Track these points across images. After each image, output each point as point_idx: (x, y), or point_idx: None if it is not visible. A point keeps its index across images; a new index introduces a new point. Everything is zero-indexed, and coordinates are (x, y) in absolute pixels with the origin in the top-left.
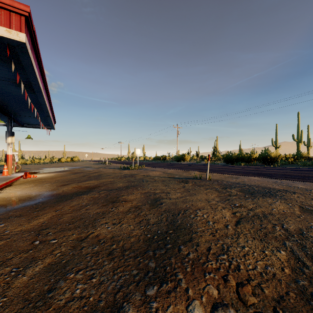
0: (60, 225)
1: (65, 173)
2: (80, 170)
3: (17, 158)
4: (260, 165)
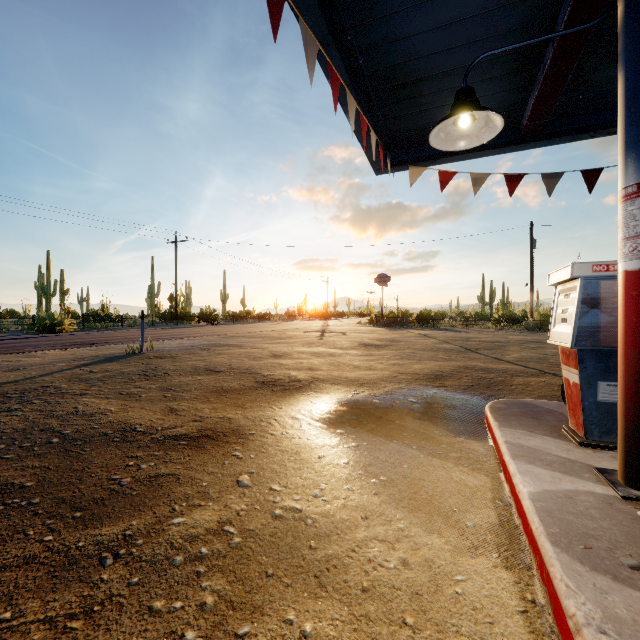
0: (357, 368)
1: None
2: None
3: None
4: None
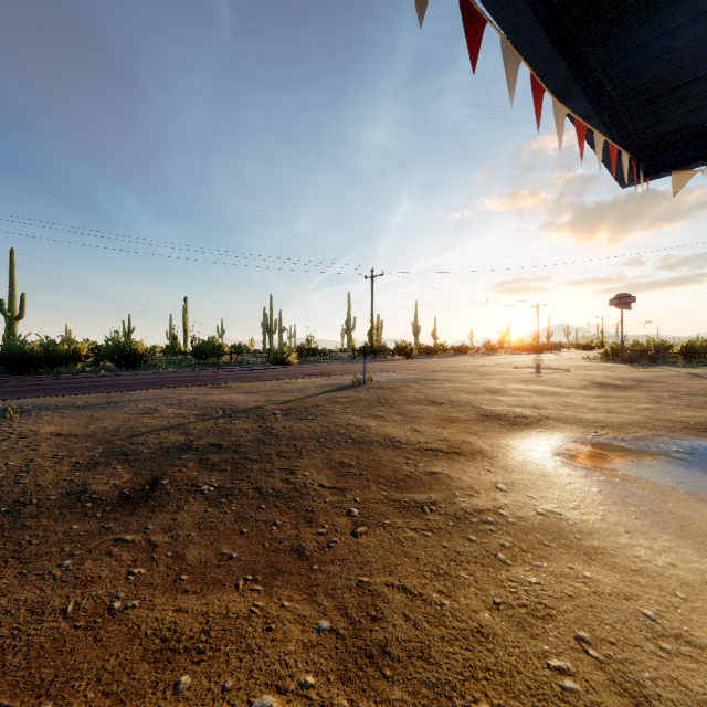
0: (593, 410)
1: None
2: None
3: None
4: (108, 369)
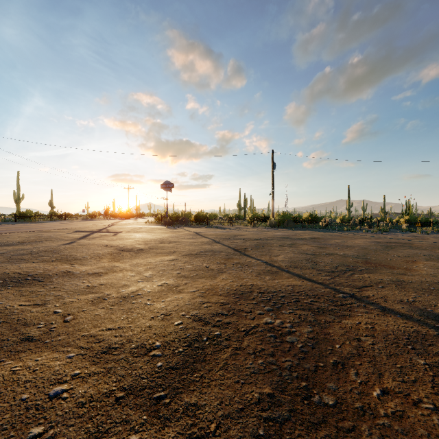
0: (1, 339)
1: None
2: None
3: None
4: None
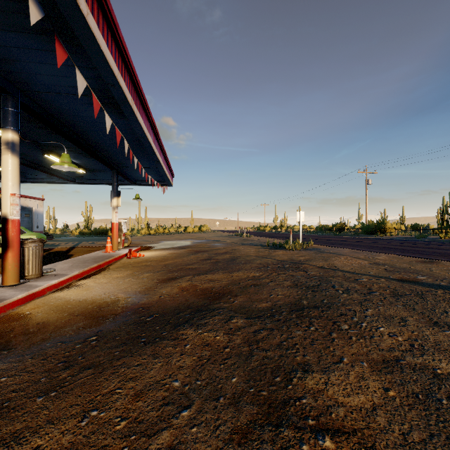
0: None
1: (183, 251)
2: (205, 246)
3: (125, 227)
4: None
